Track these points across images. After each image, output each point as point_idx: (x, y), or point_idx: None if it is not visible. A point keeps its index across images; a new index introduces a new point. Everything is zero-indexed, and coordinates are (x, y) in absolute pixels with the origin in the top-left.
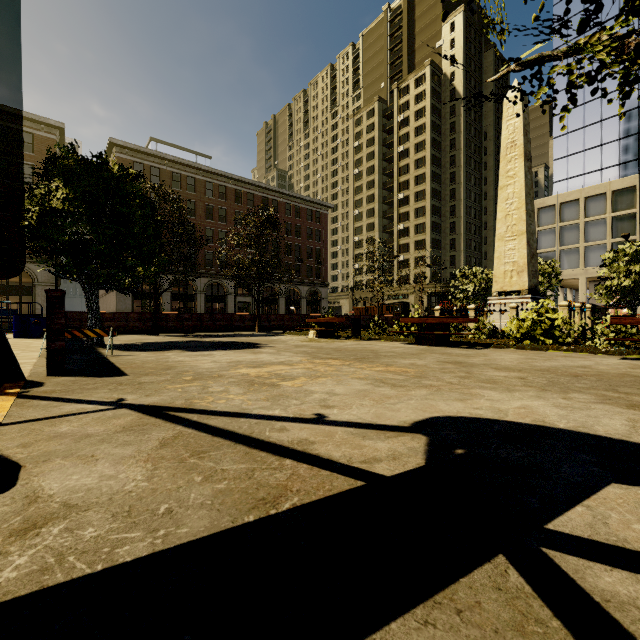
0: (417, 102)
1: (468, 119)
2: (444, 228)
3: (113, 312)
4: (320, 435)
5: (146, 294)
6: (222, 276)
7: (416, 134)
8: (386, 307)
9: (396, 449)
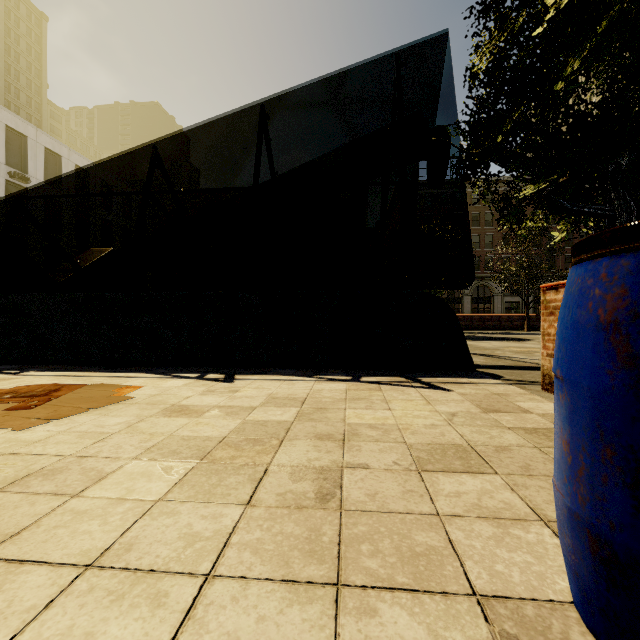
0: None
1: None
2: None
3: None
4: None
5: None
6: (488, 278)
7: None
8: None
9: None
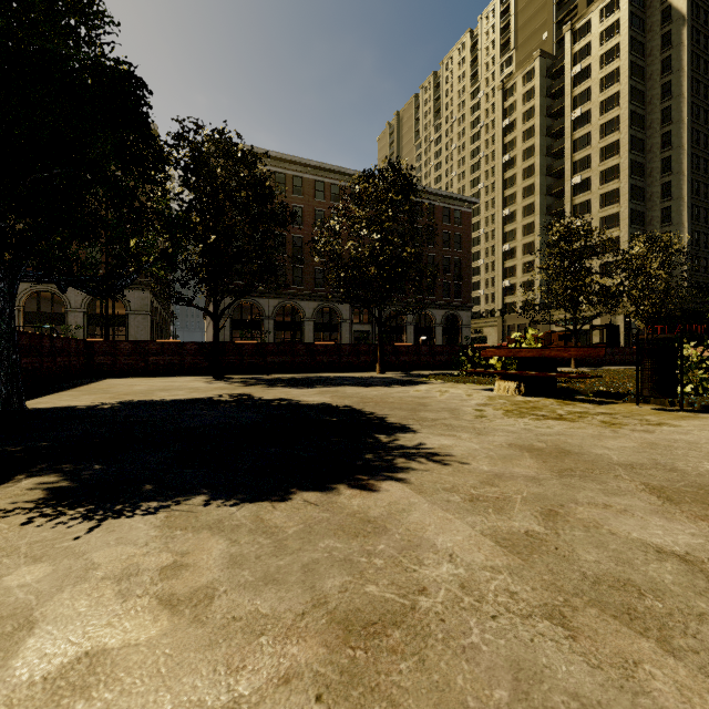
0: (604, 41)
1: (694, 48)
2: (650, 218)
3: (161, 341)
4: None
5: (246, 323)
6: (335, 299)
7: (602, 87)
8: (558, 336)
9: None
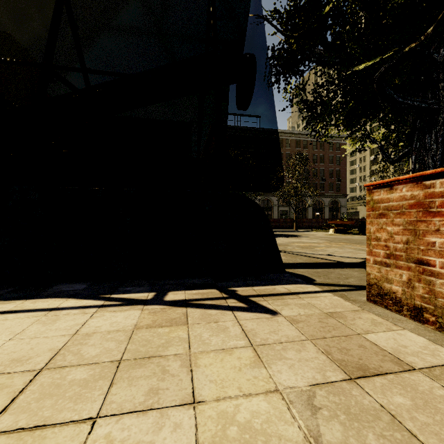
0: None
1: None
2: None
3: None
4: (329, 257)
5: None
6: (270, 194)
7: None
8: None
9: (352, 260)
